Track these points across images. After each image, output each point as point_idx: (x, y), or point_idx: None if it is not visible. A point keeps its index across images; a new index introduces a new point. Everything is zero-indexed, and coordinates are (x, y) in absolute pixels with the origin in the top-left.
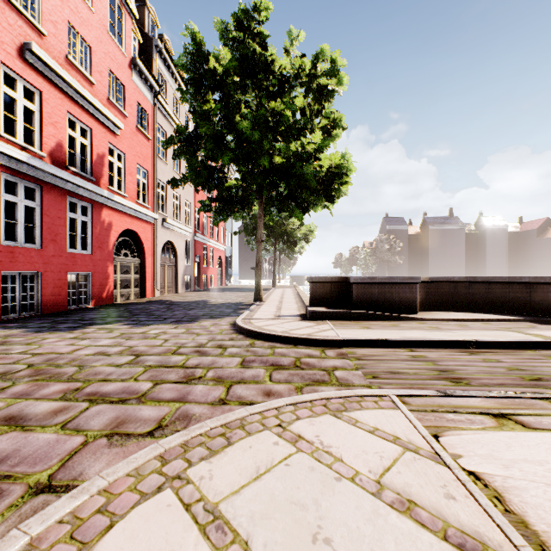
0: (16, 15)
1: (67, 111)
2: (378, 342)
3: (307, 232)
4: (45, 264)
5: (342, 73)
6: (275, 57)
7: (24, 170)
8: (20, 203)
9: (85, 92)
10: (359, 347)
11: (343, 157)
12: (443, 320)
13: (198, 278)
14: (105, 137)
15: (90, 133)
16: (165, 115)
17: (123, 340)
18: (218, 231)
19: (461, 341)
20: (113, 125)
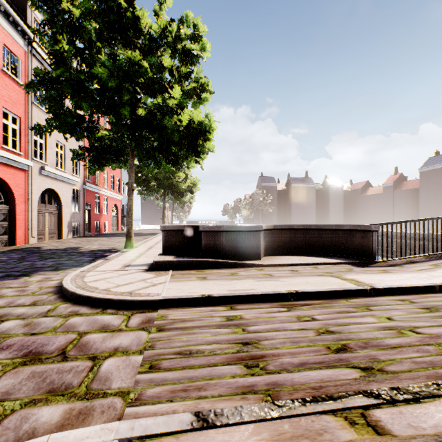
0: None
1: None
2: (199, 299)
3: (191, 185)
4: None
5: (205, 40)
6: (140, 13)
7: None
8: None
9: None
10: (178, 306)
11: (206, 116)
12: (280, 265)
13: (89, 224)
14: None
15: None
16: (44, 65)
17: None
18: (113, 181)
19: (283, 293)
20: None
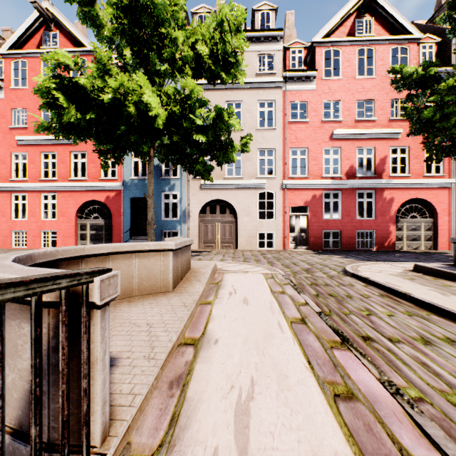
0: (329, 124)
1: (356, 147)
2: (362, 278)
3: None
4: (342, 227)
5: None
6: None
7: (331, 187)
8: (331, 201)
9: (365, 131)
10: (356, 278)
11: None
12: None
13: None
14: (386, 145)
15: (374, 149)
16: None
17: (316, 259)
18: None
19: (397, 291)
20: (393, 134)
